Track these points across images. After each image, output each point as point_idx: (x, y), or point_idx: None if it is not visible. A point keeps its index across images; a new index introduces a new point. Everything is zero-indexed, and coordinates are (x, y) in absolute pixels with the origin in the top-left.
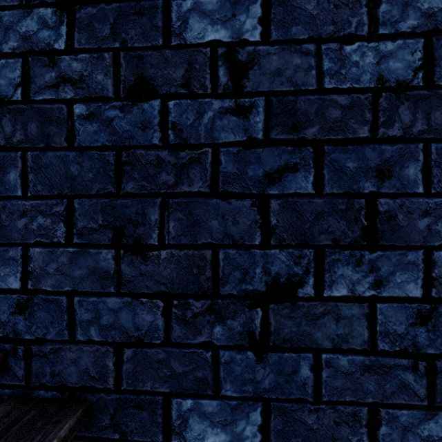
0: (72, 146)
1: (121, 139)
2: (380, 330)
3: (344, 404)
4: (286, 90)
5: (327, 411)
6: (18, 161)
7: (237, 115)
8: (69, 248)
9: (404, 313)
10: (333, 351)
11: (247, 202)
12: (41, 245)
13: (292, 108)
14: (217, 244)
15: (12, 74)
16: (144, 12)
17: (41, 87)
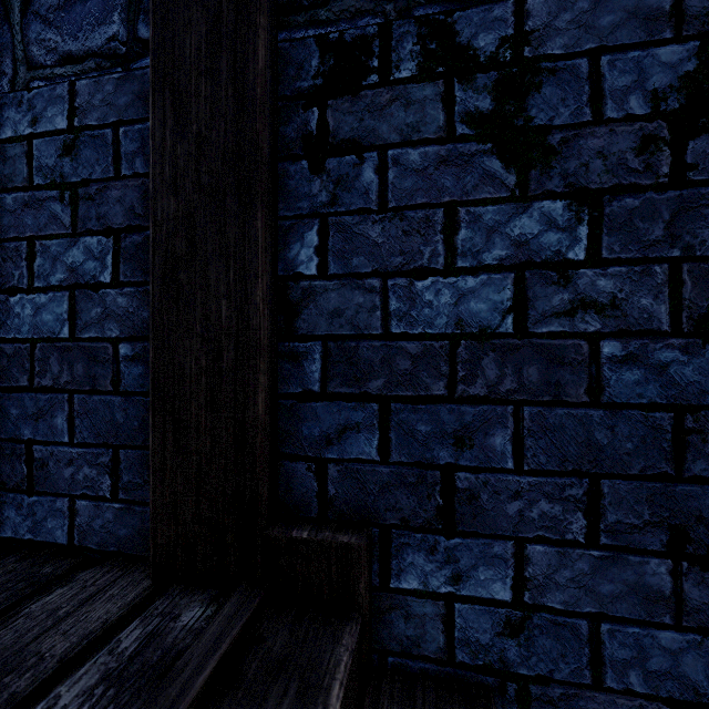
0: (598, 402)
1: (684, 394)
2: None
3: None
4: None
5: None
6: (507, 420)
7: None
8: (592, 550)
9: None
10: None
11: None
12: (544, 542)
13: None
14: None
15: (497, 296)
16: None
17: (544, 314)
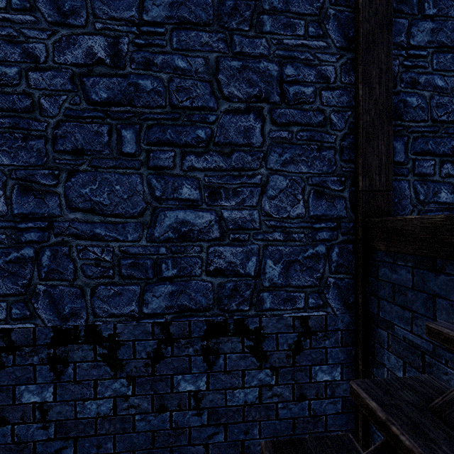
0: None
1: None
2: None
3: None
4: (63, 419)
5: None
6: None
7: (44, 429)
8: None
9: None
10: None
11: None
12: None
13: (65, 425)
14: None
15: None
16: (4, 391)
17: None
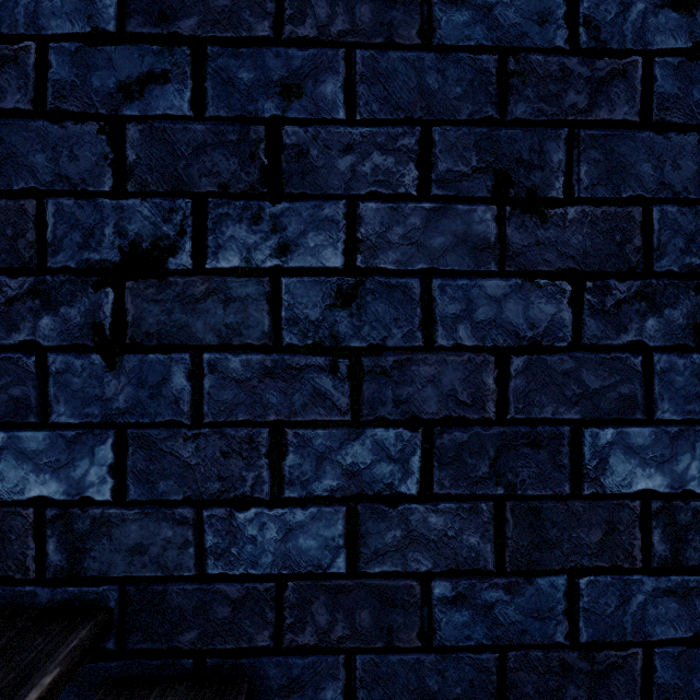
0: None
1: None
2: (286, 316)
3: (236, 426)
4: None
5: (212, 438)
6: None
7: None
8: None
9: (319, 291)
10: (221, 348)
11: (92, 127)
12: None
13: None
14: (44, 190)
15: None
16: None
17: None
